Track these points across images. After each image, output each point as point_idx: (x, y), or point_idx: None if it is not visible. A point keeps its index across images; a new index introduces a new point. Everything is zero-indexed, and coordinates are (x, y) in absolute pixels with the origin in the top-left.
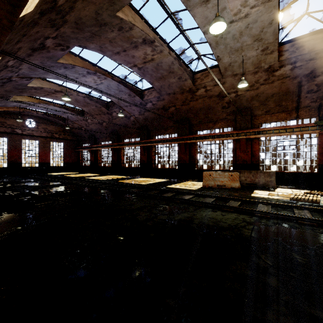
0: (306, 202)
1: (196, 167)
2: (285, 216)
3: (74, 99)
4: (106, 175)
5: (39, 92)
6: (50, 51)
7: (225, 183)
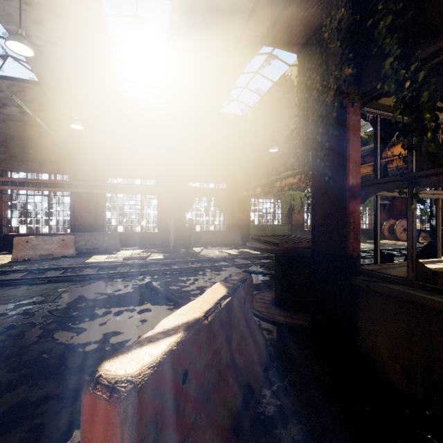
0: (136, 259)
1: (4, 231)
2: (104, 275)
3: None
4: None
5: None
6: None
7: (54, 252)
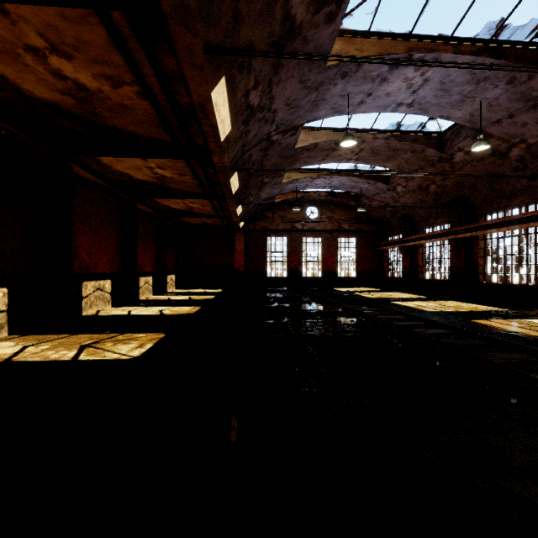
0: None
1: None
2: None
3: (368, 149)
4: (437, 300)
5: (313, 154)
6: (307, 39)
7: None
